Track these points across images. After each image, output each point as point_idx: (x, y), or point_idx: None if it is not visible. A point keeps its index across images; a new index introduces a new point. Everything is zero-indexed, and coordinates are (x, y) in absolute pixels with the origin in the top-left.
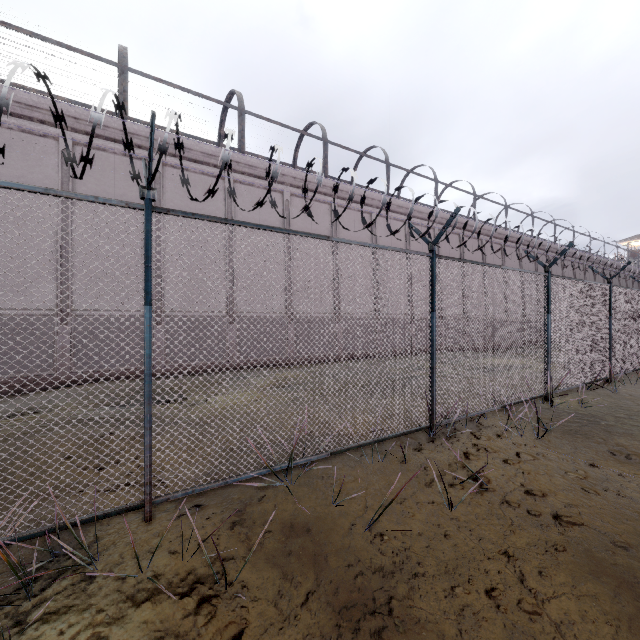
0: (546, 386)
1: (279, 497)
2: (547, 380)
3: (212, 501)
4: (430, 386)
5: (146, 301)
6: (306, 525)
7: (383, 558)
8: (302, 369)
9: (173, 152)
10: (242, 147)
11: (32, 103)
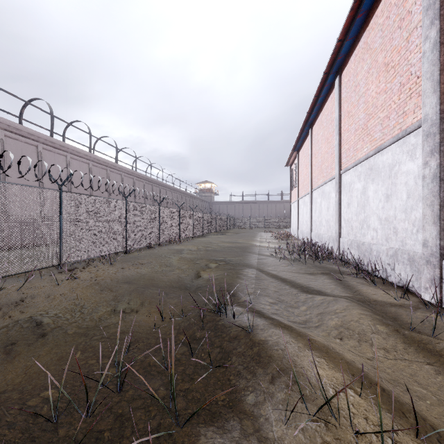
0: (126, 247)
1: None
2: (126, 245)
3: None
4: (59, 247)
5: None
6: None
7: (23, 296)
8: None
9: None
10: None
11: None
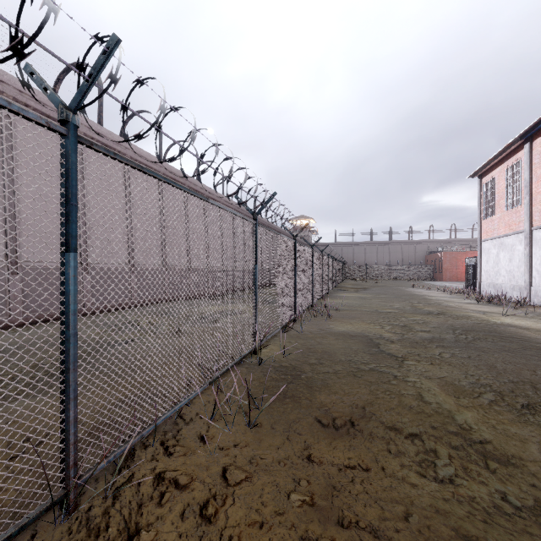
0: (254, 339)
1: None
2: (255, 333)
3: None
4: (63, 409)
5: None
6: None
7: None
8: None
9: None
10: None
11: None
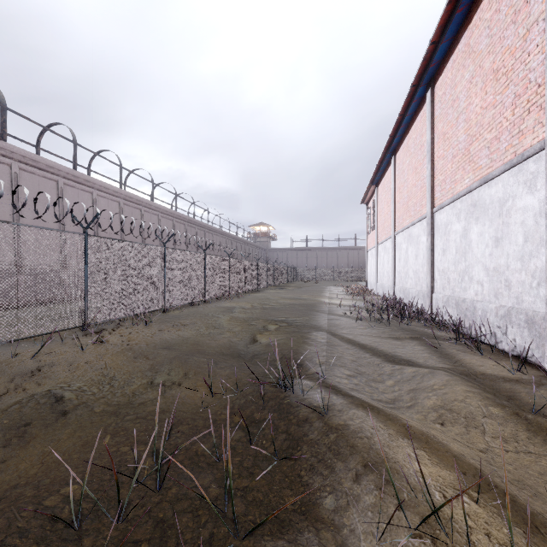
0: (164, 304)
1: None
2: (165, 301)
3: None
4: (84, 304)
5: None
6: None
7: (40, 364)
8: None
9: None
10: None
11: None
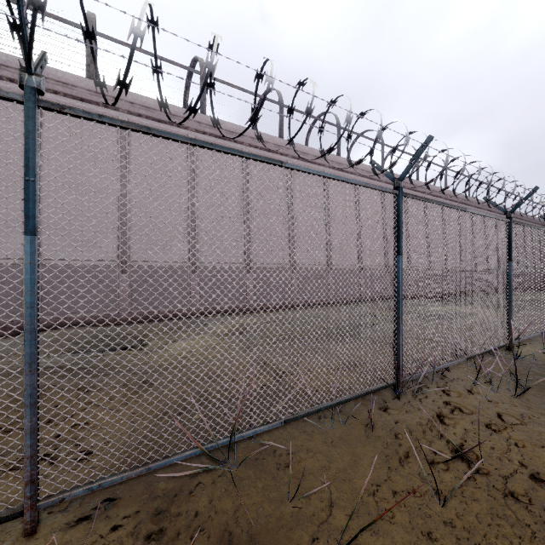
0: (508, 335)
1: (217, 487)
2: (509, 329)
3: (130, 493)
4: (396, 338)
5: (26, 229)
6: (248, 544)
7: None
8: (259, 316)
9: (138, 112)
10: (204, 109)
11: (1, 61)
